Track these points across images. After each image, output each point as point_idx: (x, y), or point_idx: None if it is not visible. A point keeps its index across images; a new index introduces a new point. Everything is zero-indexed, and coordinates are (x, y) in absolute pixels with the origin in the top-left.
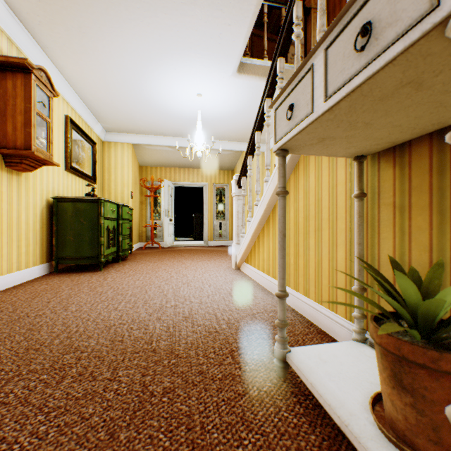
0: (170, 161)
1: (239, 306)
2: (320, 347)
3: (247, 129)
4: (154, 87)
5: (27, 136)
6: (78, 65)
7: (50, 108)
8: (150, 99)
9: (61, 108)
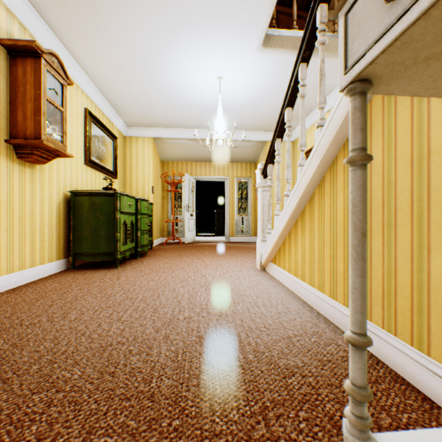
0: (191, 155)
1: (269, 323)
2: (430, 437)
3: (272, 116)
4: (172, 72)
5: (36, 125)
6: (94, 52)
7: (63, 96)
8: (168, 87)
9: (80, 101)
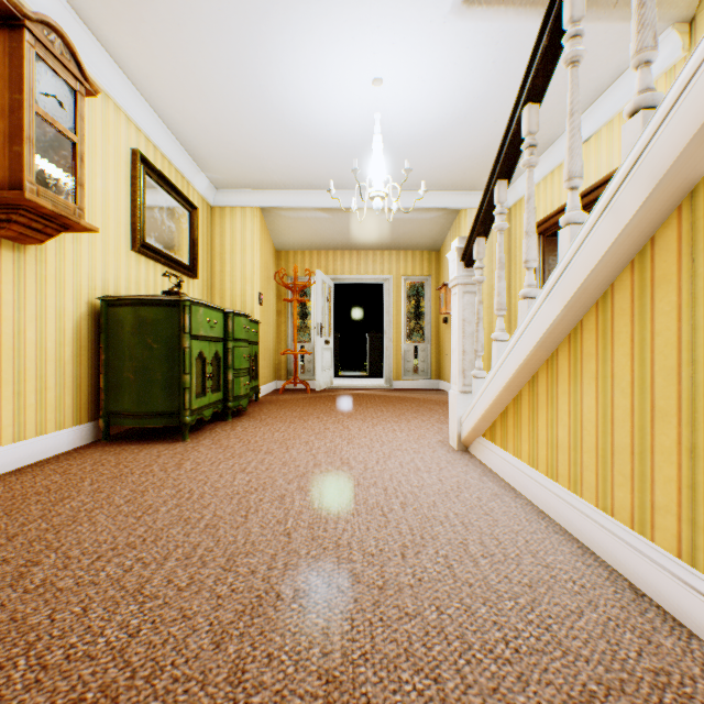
0: (326, 239)
1: (515, 628)
2: None
3: (473, 158)
4: (287, 74)
5: (14, 162)
6: (140, 36)
7: (76, 113)
8: (282, 106)
9: (123, 135)
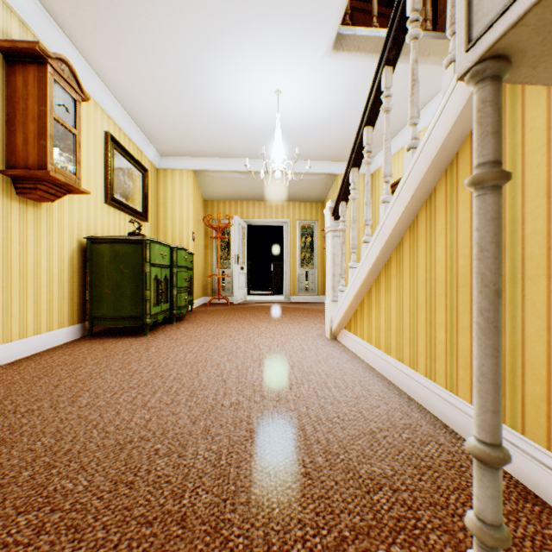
0: (242, 193)
1: (344, 412)
2: None
3: (344, 141)
4: (216, 85)
5: (41, 151)
6: (116, 59)
7: (76, 115)
8: (212, 104)
9: (99, 123)
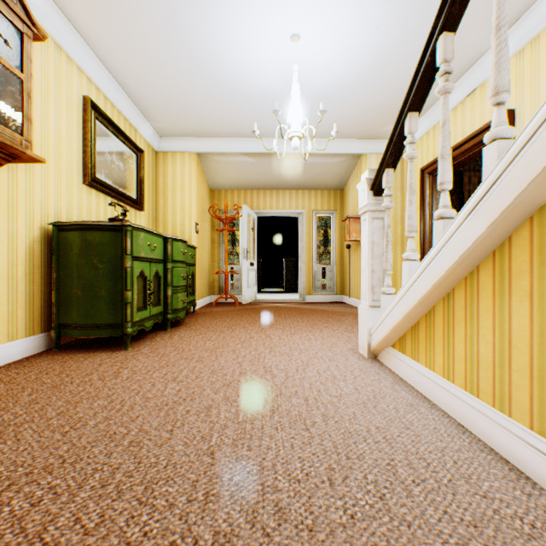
0: (251, 180)
1: None
2: None
3: (373, 110)
4: (217, 29)
5: None
6: None
7: (23, 53)
8: (213, 61)
9: (75, 84)
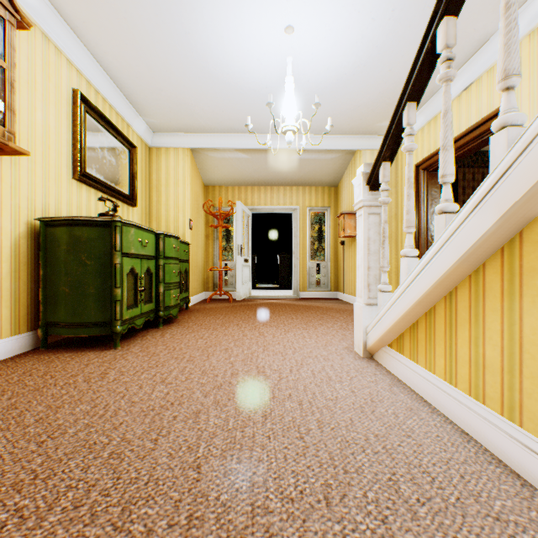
0: (246, 176)
1: None
2: None
3: (368, 105)
4: (209, 21)
5: None
6: None
7: (5, 41)
8: (205, 54)
9: (64, 76)
